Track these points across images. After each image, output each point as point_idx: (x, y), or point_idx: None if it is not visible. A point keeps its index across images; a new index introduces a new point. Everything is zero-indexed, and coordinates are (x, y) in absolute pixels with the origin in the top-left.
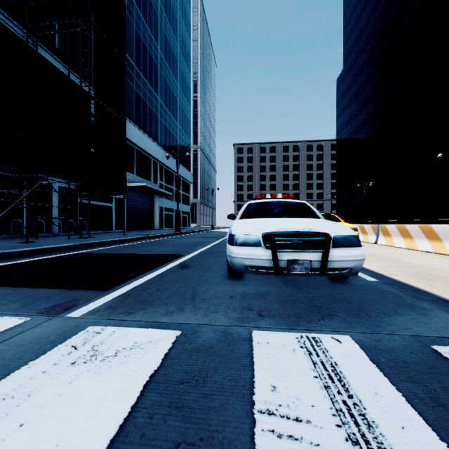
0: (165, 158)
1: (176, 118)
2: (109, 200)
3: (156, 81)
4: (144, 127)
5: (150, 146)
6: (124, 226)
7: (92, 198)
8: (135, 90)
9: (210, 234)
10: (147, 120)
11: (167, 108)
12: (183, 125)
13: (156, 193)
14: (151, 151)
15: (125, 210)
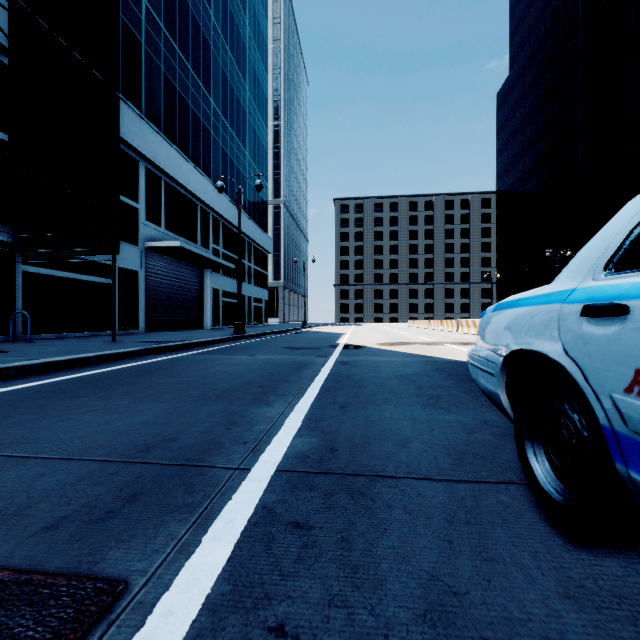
0: (224, 205)
1: (243, 143)
2: (105, 273)
3: (206, 69)
4: (182, 144)
5: (194, 180)
6: (114, 322)
7: (59, 266)
8: (163, 71)
9: (303, 339)
10: (189, 133)
11: (227, 121)
12: (256, 157)
13: (205, 265)
14: (195, 190)
15: (142, 292)
